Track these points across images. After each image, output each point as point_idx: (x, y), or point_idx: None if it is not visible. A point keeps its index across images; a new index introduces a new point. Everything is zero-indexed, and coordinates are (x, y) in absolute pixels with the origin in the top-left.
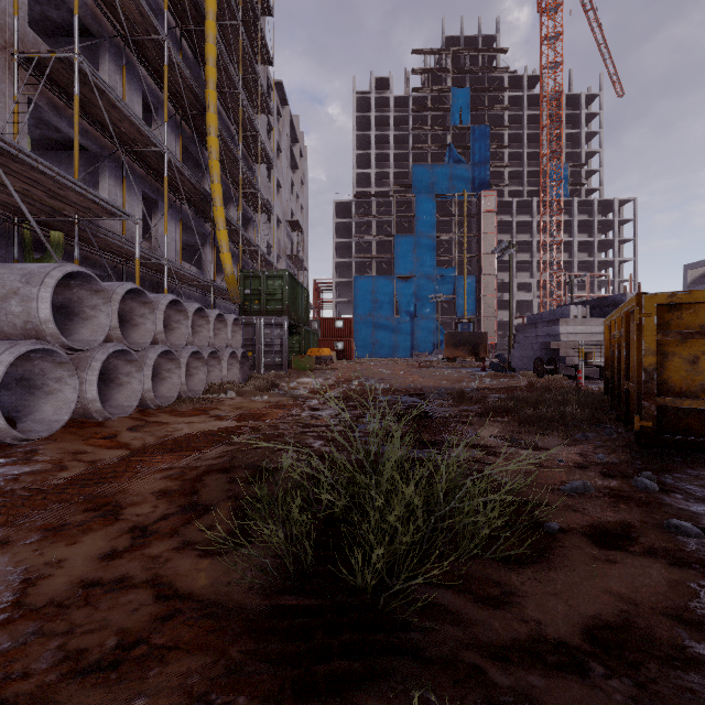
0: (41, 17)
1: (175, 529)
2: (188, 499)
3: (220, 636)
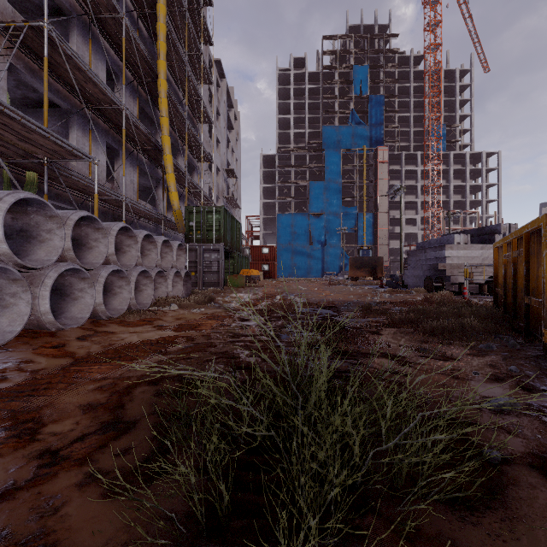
0: None
1: (88, 453)
2: (112, 414)
3: None
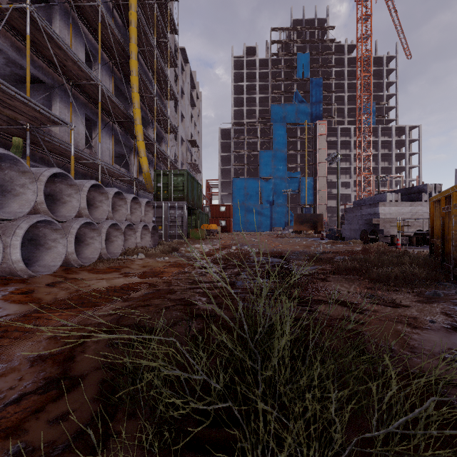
0: None
1: (20, 420)
2: (60, 368)
3: None
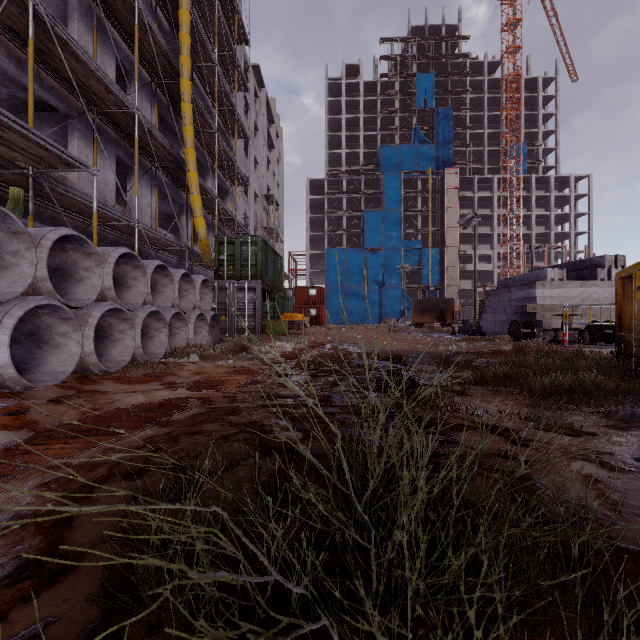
0: None
1: None
2: (46, 539)
3: None
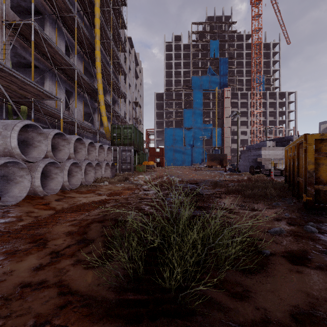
0: (17, 5)
1: (73, 253)
2: (81, 236)
3: (91, 318)
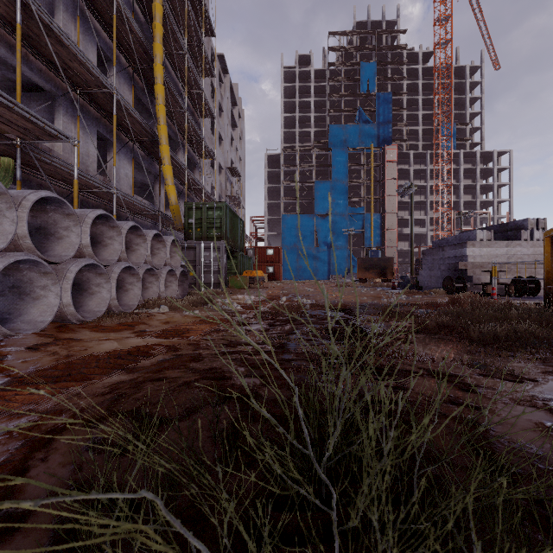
0: None
1: None
2: None
3: None
